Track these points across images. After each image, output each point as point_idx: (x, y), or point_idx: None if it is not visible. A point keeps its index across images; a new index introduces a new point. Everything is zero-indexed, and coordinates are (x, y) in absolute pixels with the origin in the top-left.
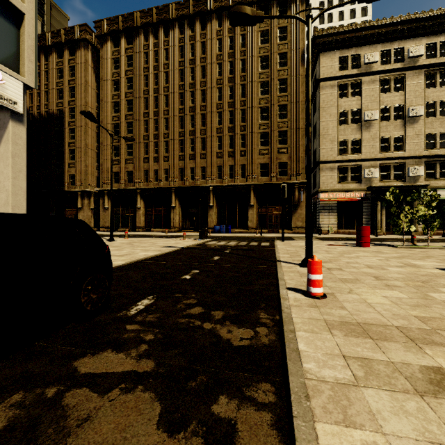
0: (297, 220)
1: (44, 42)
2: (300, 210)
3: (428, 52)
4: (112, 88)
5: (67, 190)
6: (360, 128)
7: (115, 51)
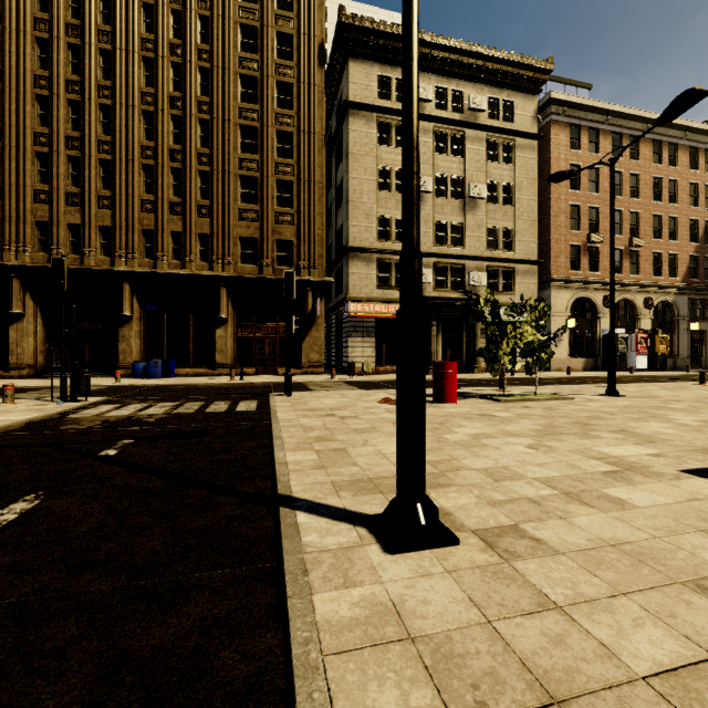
0: (312, 350)
1: None
2: (315, 331)
3: (490, 110)
4: None
5: None
6: None
7: None
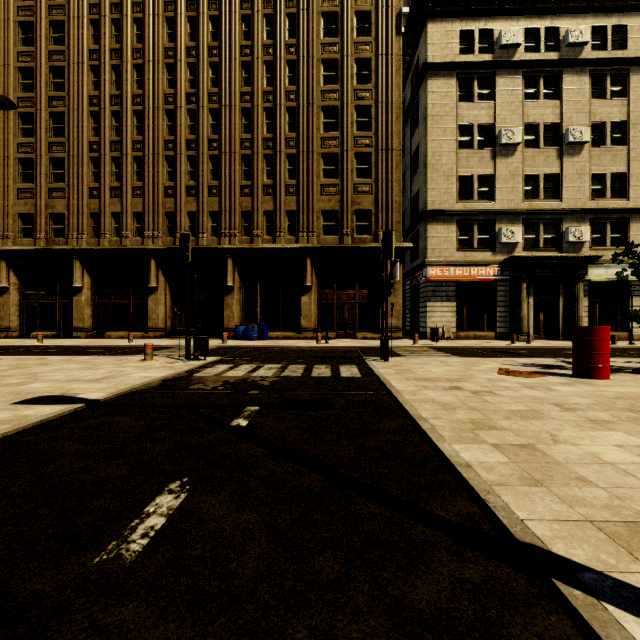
0: (389, 315)
1: None
2: (393, 297)
3: (594, 41)
4: (17, 38)
5: None
6: (493, 157)
7: None
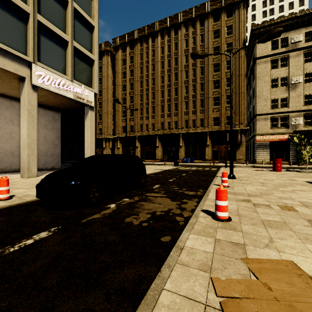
0: (240, 155)
1: None
2: (241, 147)
3: None
4: (122, 77)
5: (98, 137)
6: (288, 89)
7: (123, 55)
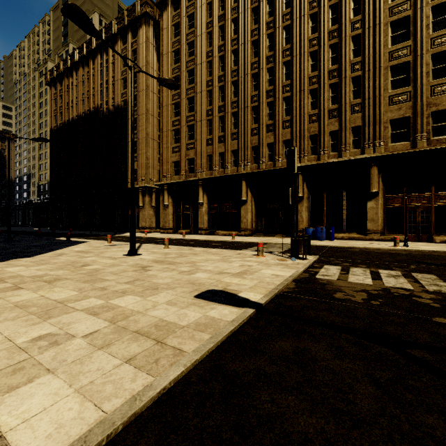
0: None
1: (110, 32)
2: None
3: None
4: (172, 61)
5: (130, 186)
6: None
7: (175, 16)
